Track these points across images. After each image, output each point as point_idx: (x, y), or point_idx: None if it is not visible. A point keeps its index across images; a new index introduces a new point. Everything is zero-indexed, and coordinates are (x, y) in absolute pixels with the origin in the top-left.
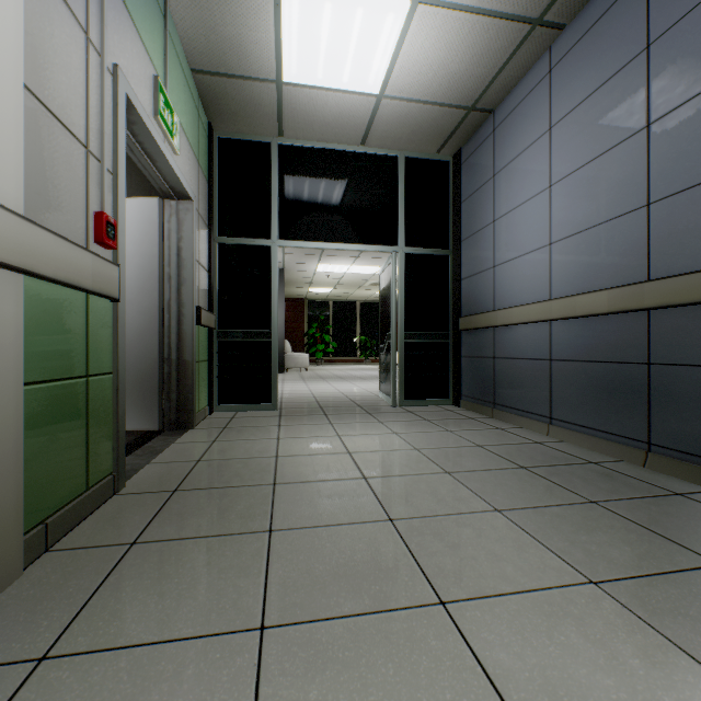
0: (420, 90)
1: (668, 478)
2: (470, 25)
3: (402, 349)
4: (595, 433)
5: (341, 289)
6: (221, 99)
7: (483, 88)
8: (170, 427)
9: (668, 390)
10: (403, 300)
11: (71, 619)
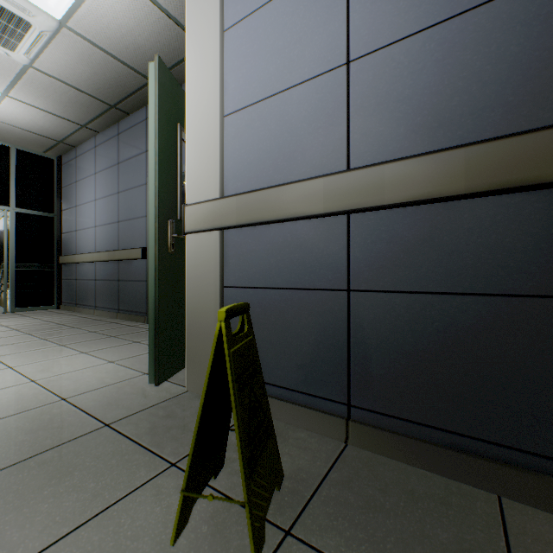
0: (19, 124)
1: (120, 320)
2: (45, 114)
3: (14, 275)
4: (108, 309)
5: None
6: None
7: (65, 137)
8: None
9: (123, 289)
10: (15, 243)
11: None
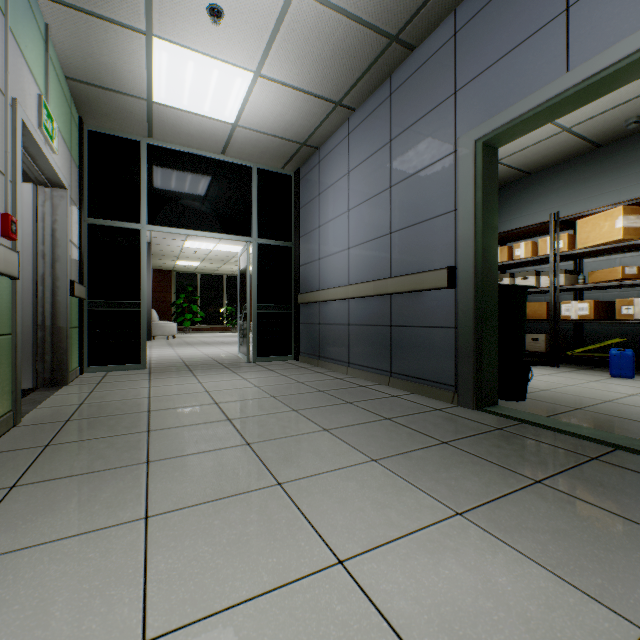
0: (265, 126)
1: (397, 390)
2: (296, 96)
3: (255, 318)
4: (369, 369)
5: (208, 264)
6: (94, 102)
7: (310, 133)
8: (44, 385)
9: (398, 340)
10: (256, 280)
11: (22, 474)
